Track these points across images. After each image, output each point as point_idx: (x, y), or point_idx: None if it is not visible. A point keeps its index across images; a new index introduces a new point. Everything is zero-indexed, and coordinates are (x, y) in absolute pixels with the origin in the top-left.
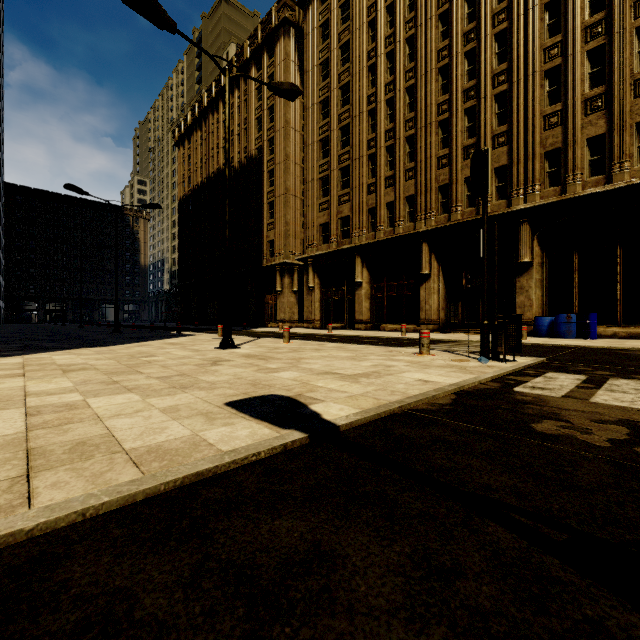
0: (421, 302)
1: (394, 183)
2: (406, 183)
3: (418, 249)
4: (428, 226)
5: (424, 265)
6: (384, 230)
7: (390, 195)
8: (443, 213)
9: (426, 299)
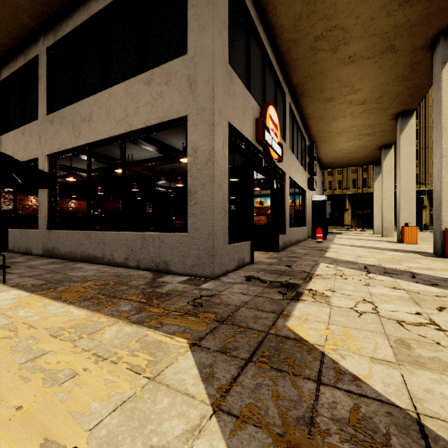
0: (344, 218)
1: (332, 174)
2: (338, 175)
3: (343, 200)
4: (349, 192)
5: (347, 206)
6: (327, 191)
7: (330, 178)
8: (353, 188)
9: (346, 217)
